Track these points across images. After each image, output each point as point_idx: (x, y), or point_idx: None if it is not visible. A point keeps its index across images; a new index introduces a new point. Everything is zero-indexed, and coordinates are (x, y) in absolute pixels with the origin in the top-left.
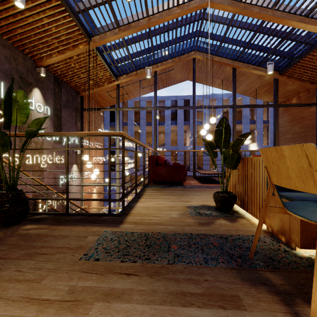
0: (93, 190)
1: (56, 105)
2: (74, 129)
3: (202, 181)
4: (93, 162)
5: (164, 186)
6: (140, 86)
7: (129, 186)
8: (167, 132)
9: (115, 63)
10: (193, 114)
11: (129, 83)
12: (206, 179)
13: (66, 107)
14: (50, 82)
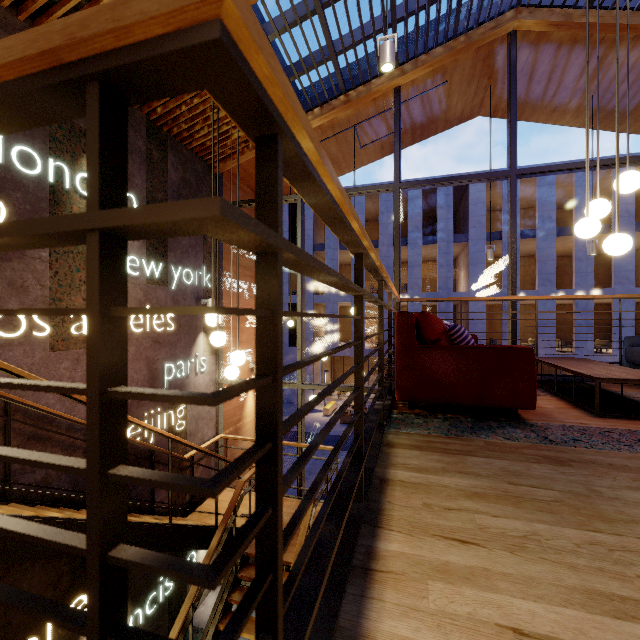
0: (248, 395)
1: (155, 192)
2: (199, 250)
3: (576, 399)
4: (231, 332)
5: (454, 427)
6: (356, 143)
7: (321, 512)
8: (414, 260)
9: (293, 74)
10: (511, 192)
11: (327, 136)
12: (579, 389)
13: (180, 198)
14: (139, 134)
